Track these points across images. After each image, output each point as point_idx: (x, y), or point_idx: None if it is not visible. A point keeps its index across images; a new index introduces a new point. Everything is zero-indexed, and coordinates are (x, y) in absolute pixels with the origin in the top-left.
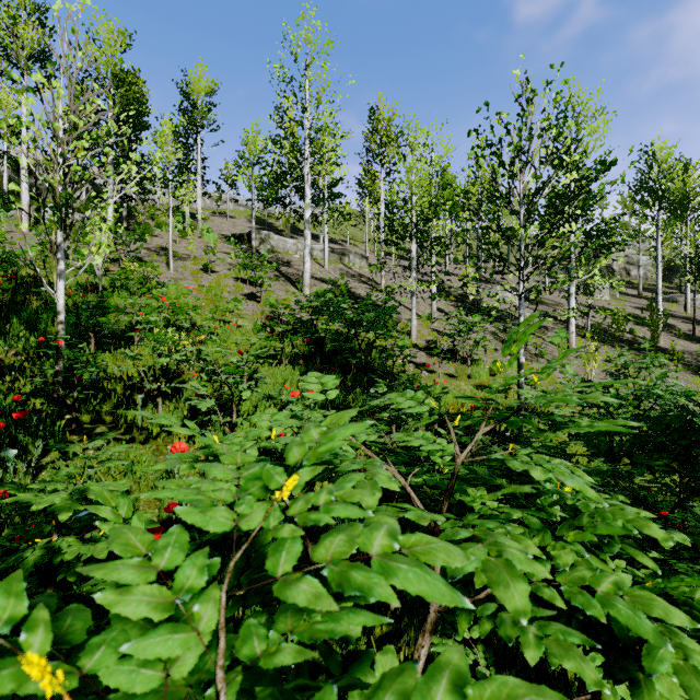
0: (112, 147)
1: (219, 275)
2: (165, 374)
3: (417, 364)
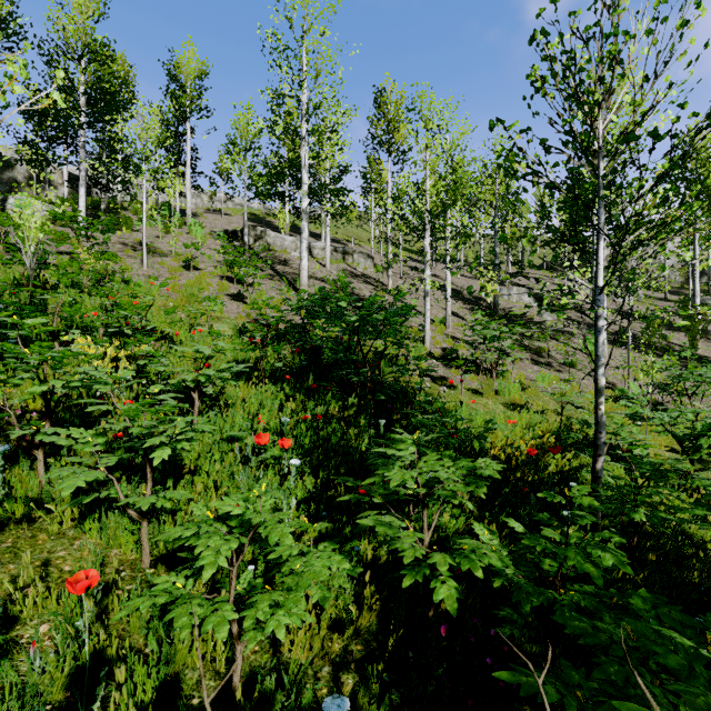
0: (82, 127)
1: (202, 272)
2: (49, 410)
3: (433, 378)
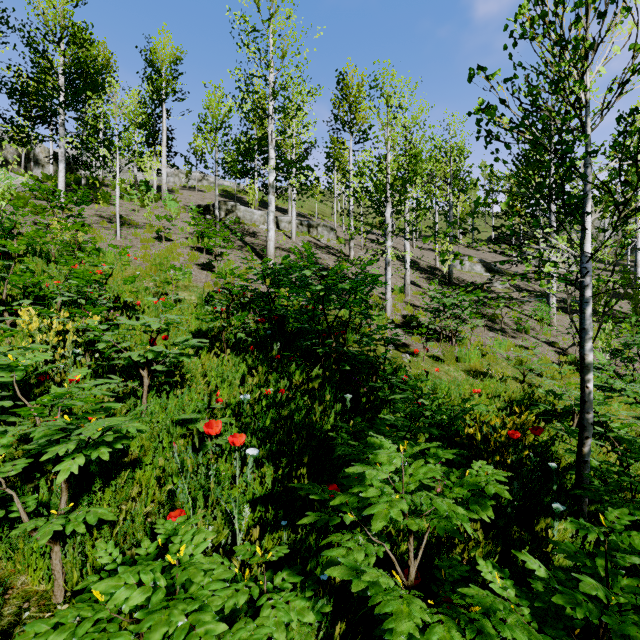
0: (61, 106)
1: (173, 243)
2: None
3: (396, 345)
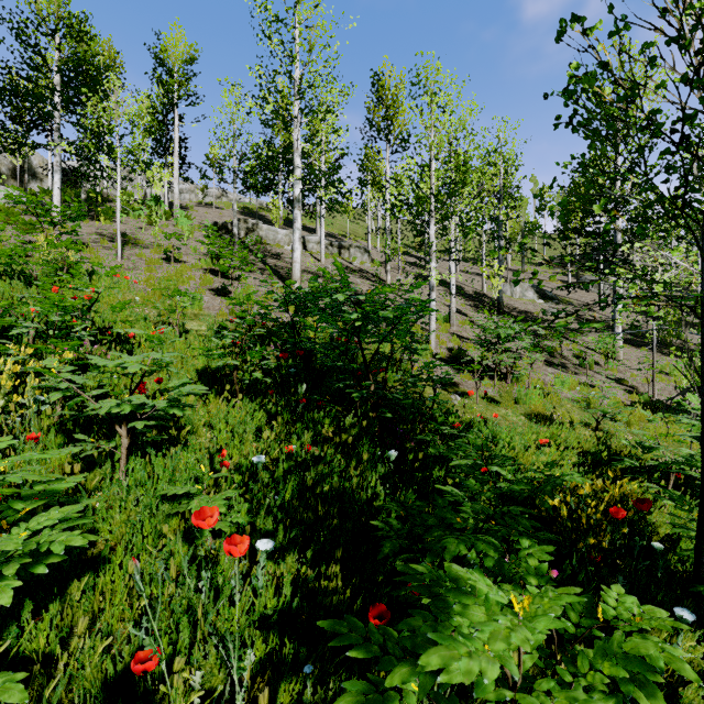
0: (56, 108)
1: (183, 264)
2: None
3: (443, 384)
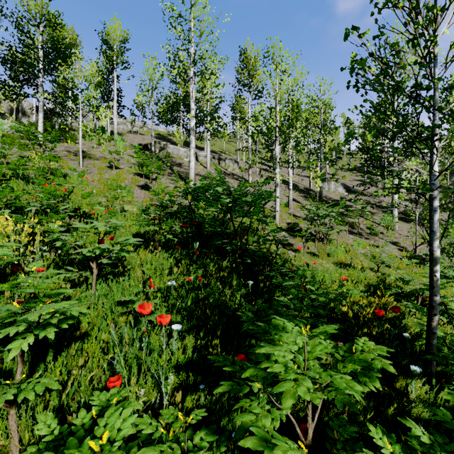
0: (40, 72)
1: (121, 170)
2: None
3: (283, 244)
